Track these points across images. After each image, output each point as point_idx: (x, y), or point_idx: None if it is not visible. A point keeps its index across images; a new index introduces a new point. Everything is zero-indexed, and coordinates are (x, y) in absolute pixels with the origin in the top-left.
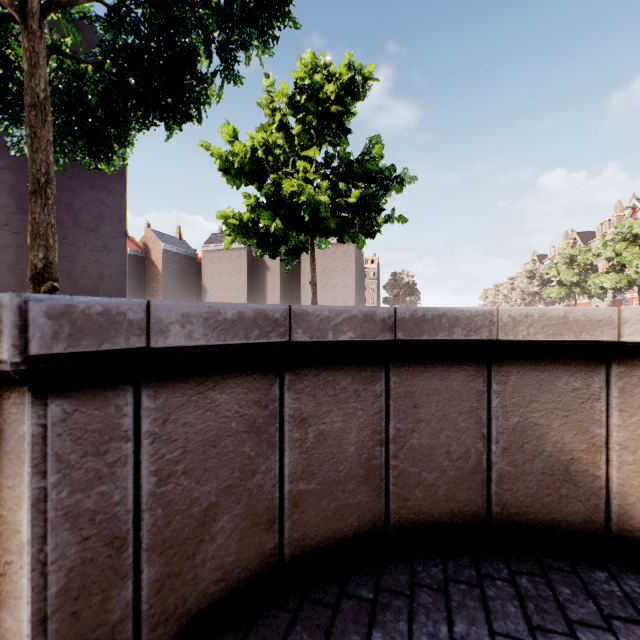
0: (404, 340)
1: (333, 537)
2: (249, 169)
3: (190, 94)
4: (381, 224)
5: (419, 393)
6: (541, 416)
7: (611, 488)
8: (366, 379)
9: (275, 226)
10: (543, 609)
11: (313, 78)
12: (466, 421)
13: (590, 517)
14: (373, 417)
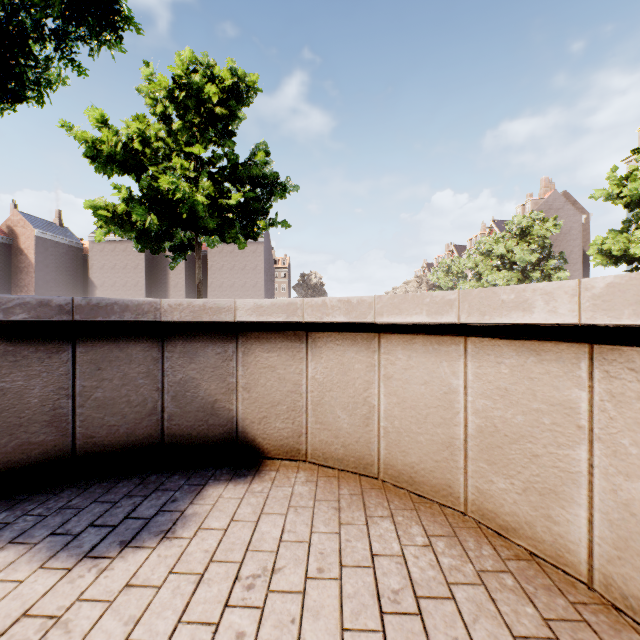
0: (81, 321)
1: (15, 466)
2: (121, 159)
3: (24, 75)
4: (263, 227)
5: (103, 360)
6: (197, 373)
7: (239, 416)
8: (52, 350)
9: (151, 221)
10: (147, 487)
11: (191, 77)
12: (144, 379)
13: (227, 437)
14: (59, 378)
